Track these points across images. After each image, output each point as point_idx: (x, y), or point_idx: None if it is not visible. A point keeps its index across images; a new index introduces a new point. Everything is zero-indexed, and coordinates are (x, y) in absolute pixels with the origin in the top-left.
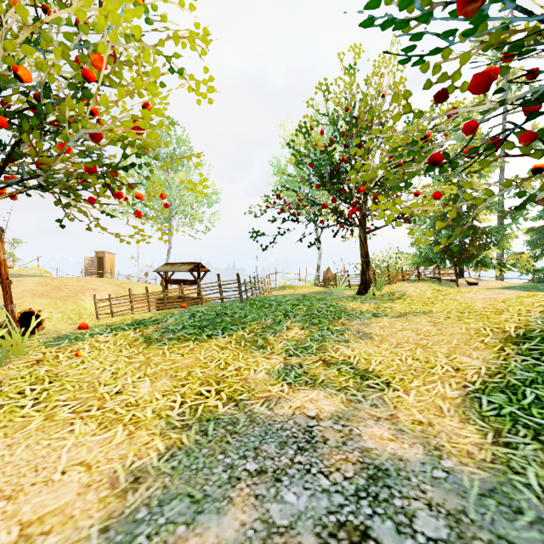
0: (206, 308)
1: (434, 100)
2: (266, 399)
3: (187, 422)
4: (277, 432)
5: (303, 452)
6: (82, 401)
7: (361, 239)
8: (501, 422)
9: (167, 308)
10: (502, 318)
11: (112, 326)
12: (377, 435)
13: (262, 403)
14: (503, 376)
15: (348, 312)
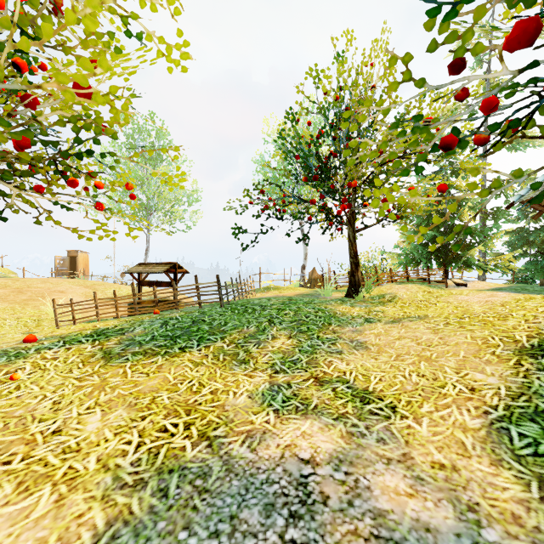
0: (182, 315)
1: (449, 71)
2: (248, 434)
3: (142, 475)
4: (261, 487)
5: (296, 522)
6: (3, 447)
7: (350, 238)
8: (542, 464)
9: (137, 313)
10: (509, 325)
11: (66, 338)
12: (391, 488)
13: (242, 441)
14: (528, 398)
15: (339, 317)
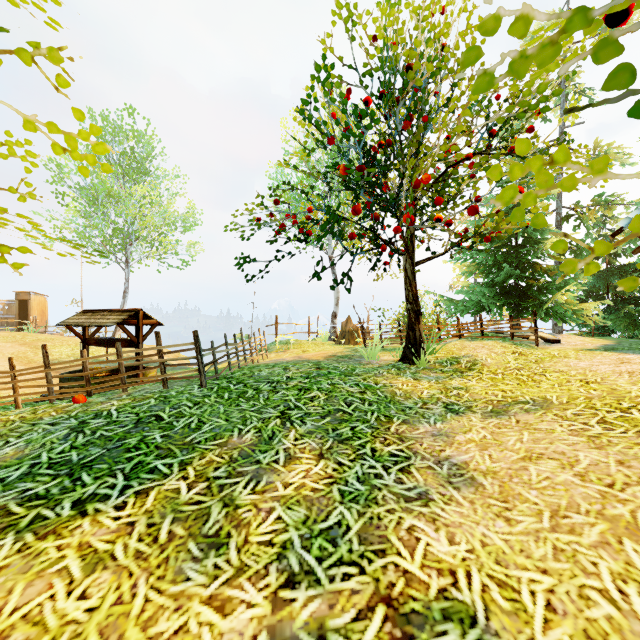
0: (123, 405)
1: None
2: None
3: None
4: None
5: None
6: None
7: (407, 274)
8: None
9: (52, 398)
10: None
11: None
12: None
13: None
14: None
15: (401, 402)
